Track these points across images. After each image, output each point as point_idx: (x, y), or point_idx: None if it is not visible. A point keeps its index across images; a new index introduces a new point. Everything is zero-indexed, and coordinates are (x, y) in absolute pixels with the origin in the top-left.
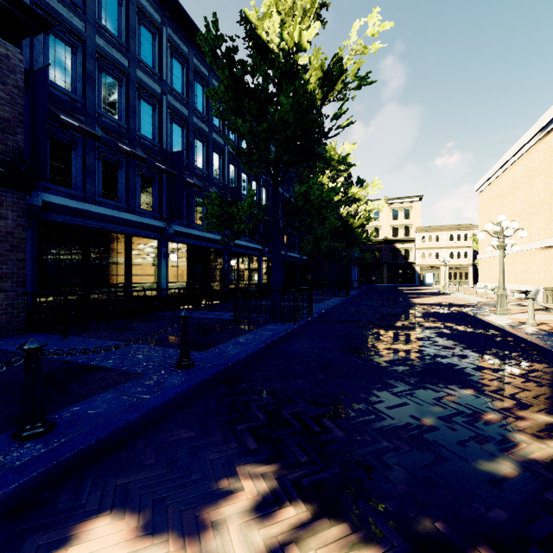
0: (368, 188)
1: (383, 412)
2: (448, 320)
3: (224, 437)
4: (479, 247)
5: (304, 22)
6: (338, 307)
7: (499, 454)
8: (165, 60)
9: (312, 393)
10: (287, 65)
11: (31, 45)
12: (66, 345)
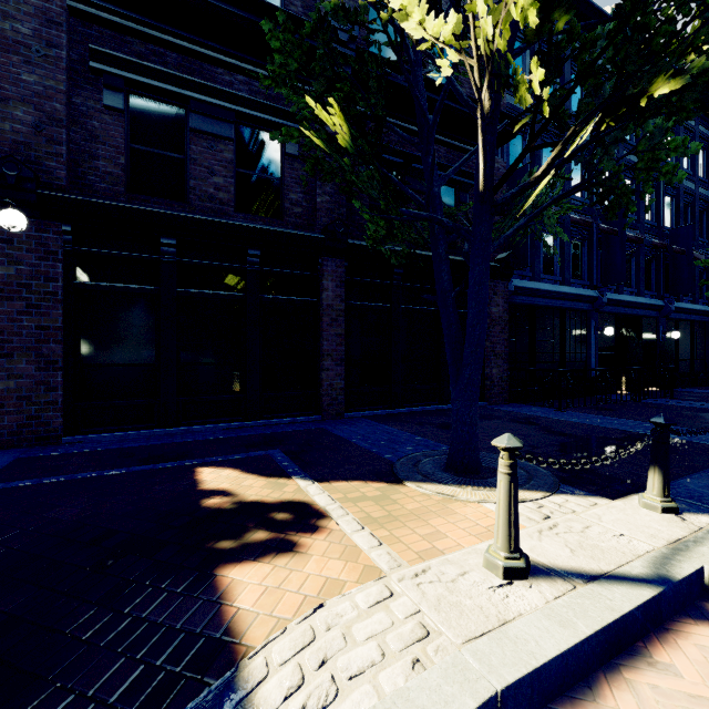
0: None
1: None
2: None
3: None
4: None
5: None
6: None
7: None
8: None
9: None
10: None
11: (502, 149)
12: (577, 416)
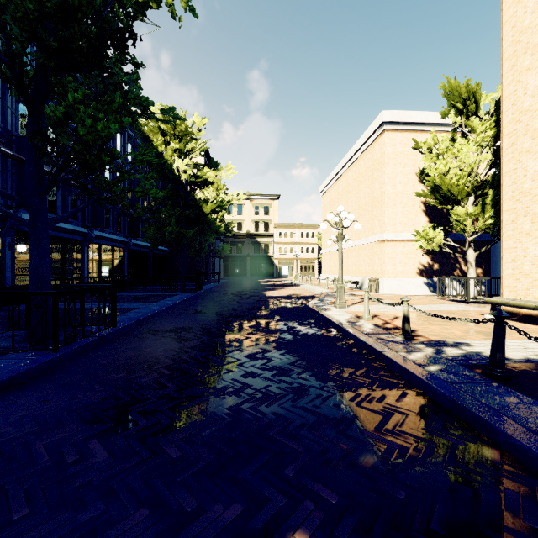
0: (222, 172)
1: None
2: (292, 318)
3: None
4: (323, 243)
5: None
6: (178, 306)
7: None
8: None
9: None
10: None
11: None
12: None
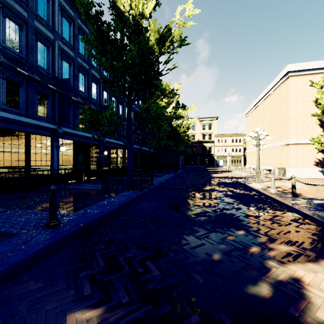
0: (188, 110)
1: (188, 252)
2: (230, 187)
3: (66, 285)
4: (247, 146)
5: (147, 2)
6: (170, 179)
7: (260, 279)
8: (56, 17)
9: (143, 240)
10: (135, 26)
11: None
12: None
